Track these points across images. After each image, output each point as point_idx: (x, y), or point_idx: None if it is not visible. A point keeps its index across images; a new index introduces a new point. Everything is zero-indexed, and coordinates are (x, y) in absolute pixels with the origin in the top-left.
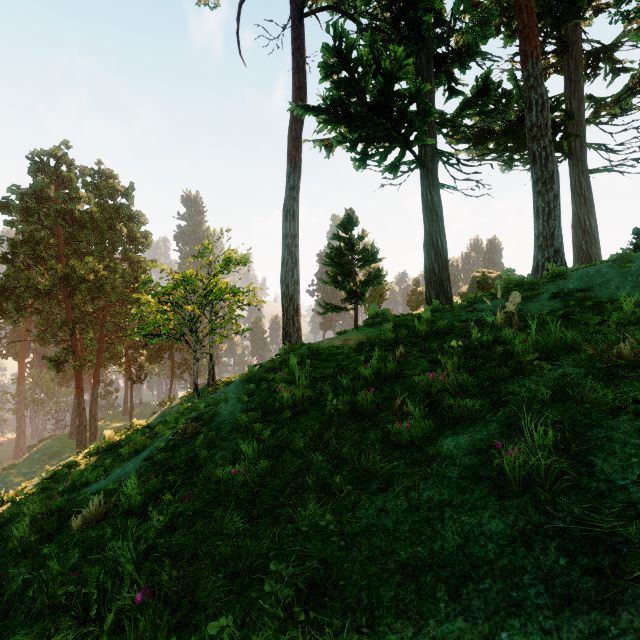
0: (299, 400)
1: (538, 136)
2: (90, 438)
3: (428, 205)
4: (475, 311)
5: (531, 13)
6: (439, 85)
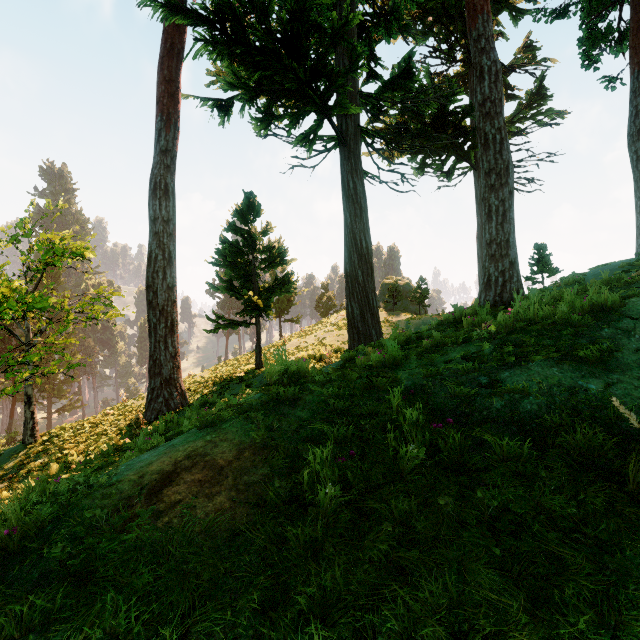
0: None
1: (492, 113)
2: None
3: (350, 195)
4: (504, 391)
5: None
6: None
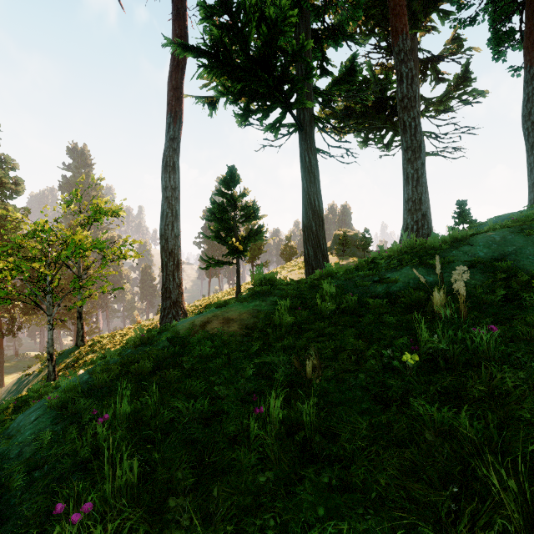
0: None
1: (408, 107)
2: None
3: (306, 167)
4: (384, 282)
5: None
6: (314, 59)
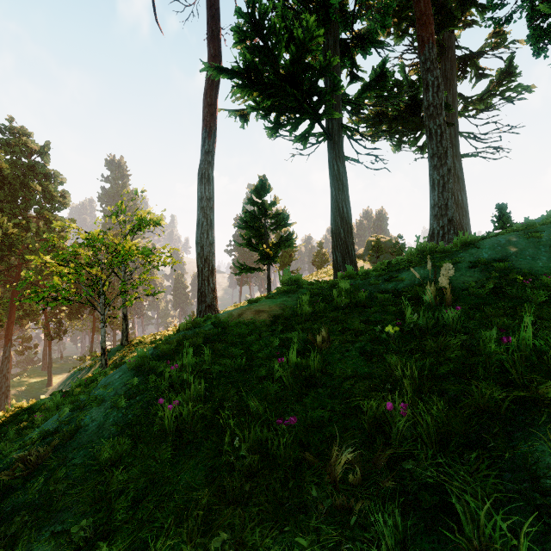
0: (187, 421)
1: (434, 115)
2: (1, 398)
3: (335, 175)
4: (394, 280)
5: (427, 3)
6: (343, 67)
